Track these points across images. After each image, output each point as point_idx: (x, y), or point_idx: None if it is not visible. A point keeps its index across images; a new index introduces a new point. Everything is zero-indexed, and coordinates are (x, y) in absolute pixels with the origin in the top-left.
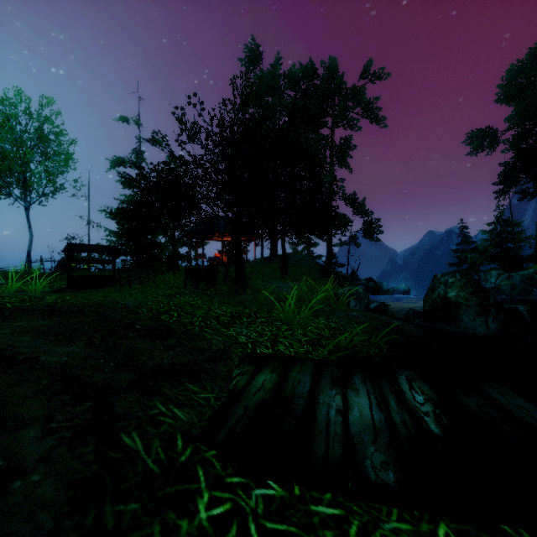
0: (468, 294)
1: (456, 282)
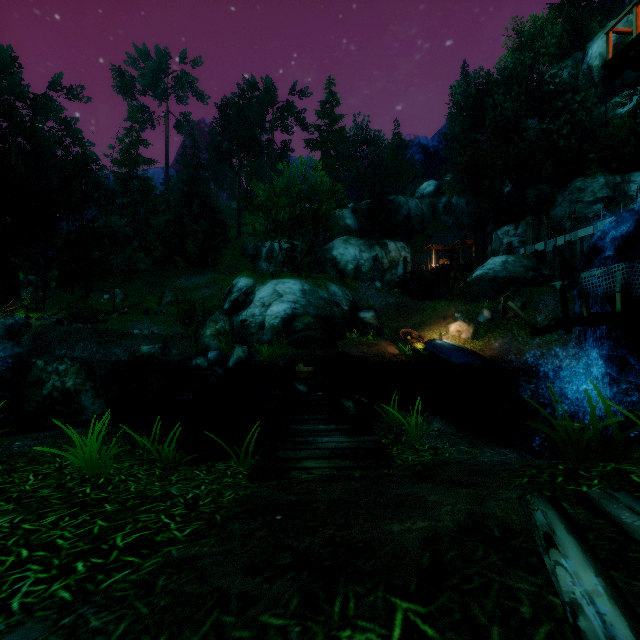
0: (84, 380)
1: (71, 369)
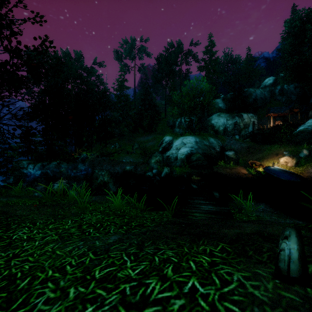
0: (110, 178)
1: (106, 174)
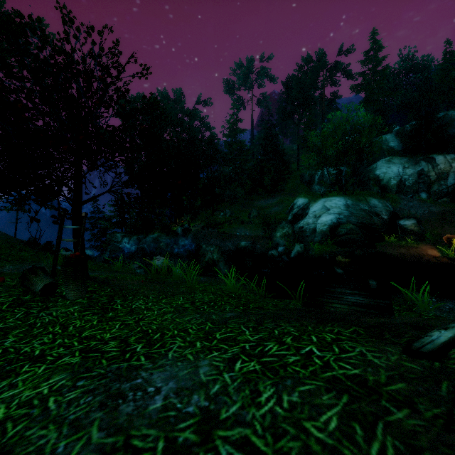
0: (220, 256)
1: (215, 250)
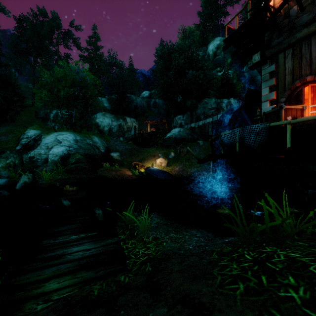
0: None
1: None
